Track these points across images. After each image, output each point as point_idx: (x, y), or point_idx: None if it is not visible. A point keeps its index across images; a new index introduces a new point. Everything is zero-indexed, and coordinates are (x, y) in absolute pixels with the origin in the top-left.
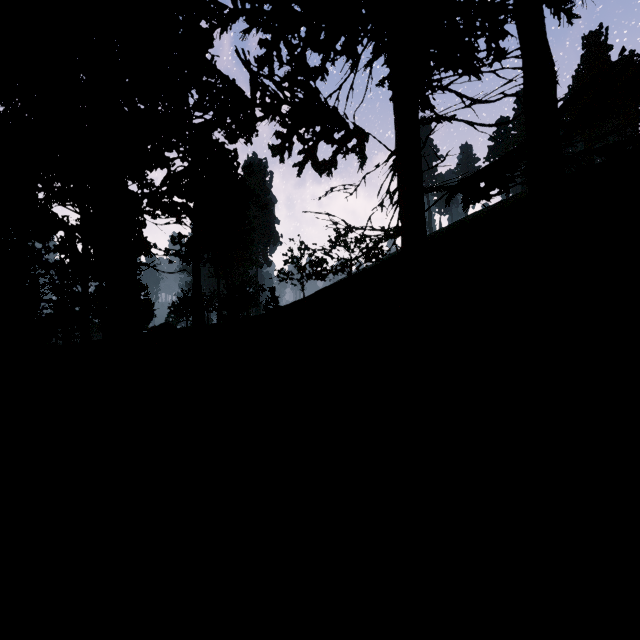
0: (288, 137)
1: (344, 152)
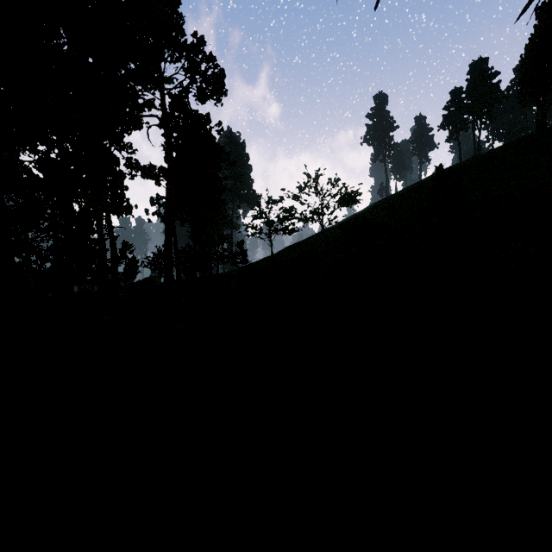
0: None
1: None
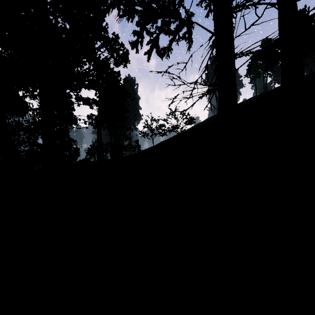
0: (141, 33)
1: (177, 40)
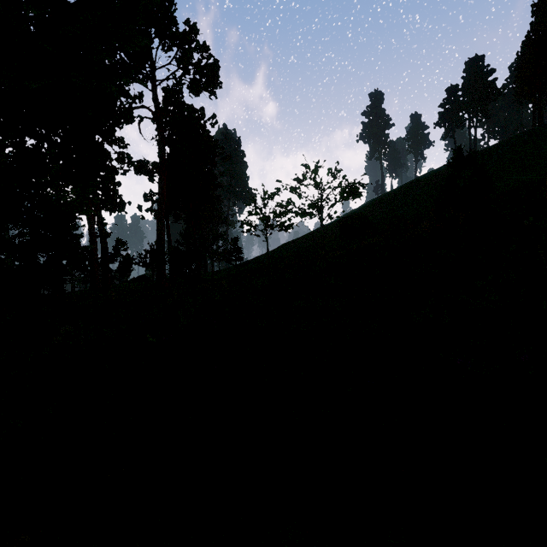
0: None
1: None
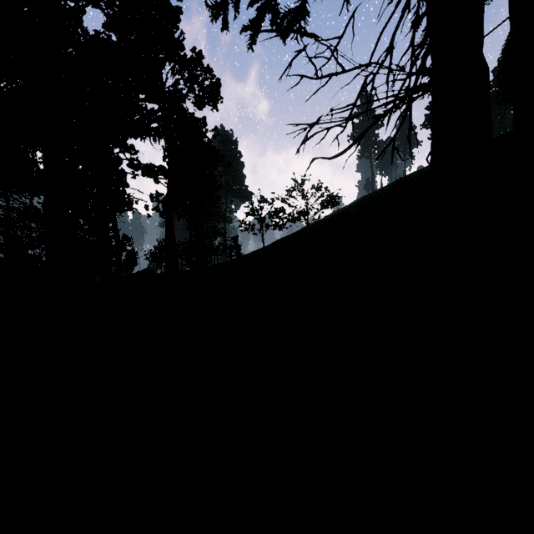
0: None
1: None
